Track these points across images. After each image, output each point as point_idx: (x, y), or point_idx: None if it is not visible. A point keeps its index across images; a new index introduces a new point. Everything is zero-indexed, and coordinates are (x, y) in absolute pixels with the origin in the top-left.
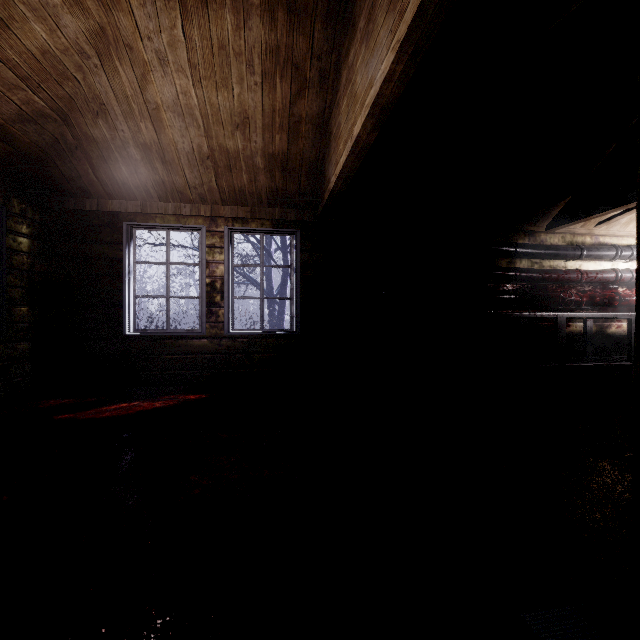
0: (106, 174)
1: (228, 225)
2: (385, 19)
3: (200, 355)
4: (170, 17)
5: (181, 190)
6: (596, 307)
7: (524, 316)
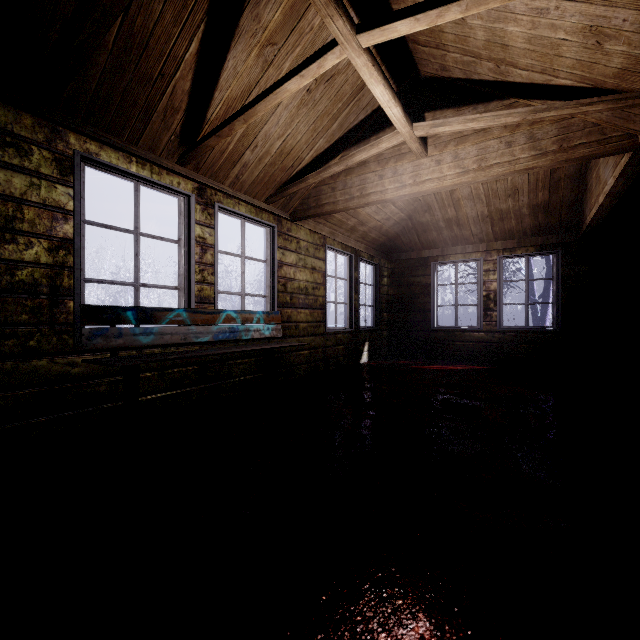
0: (424, 238)
1: (499, 255)
2: (611, 156)
3: (479, 343)
4: None
5: (467, 238)
6: None
7: None
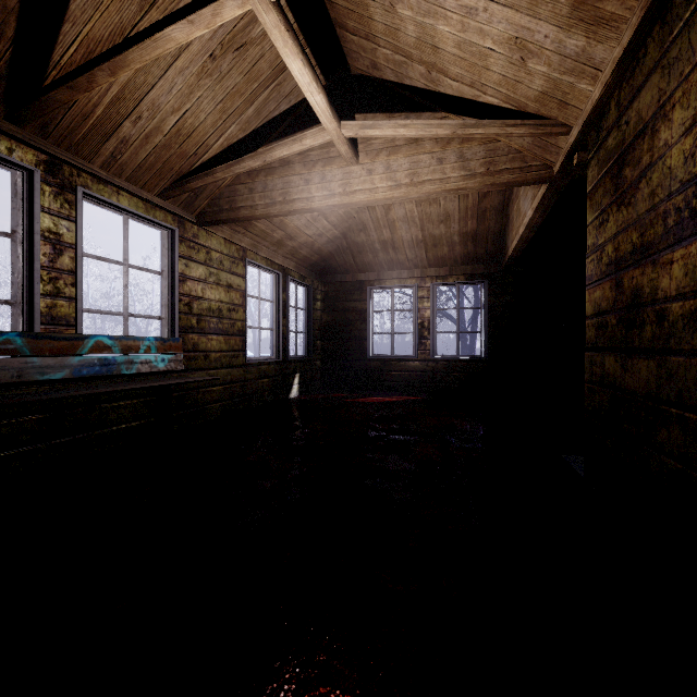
0: (360, 260)
1: (433, 282)
2: (529, 189)
3: (414, 372)
4: None
5: (402, 262)
6: None
7: None
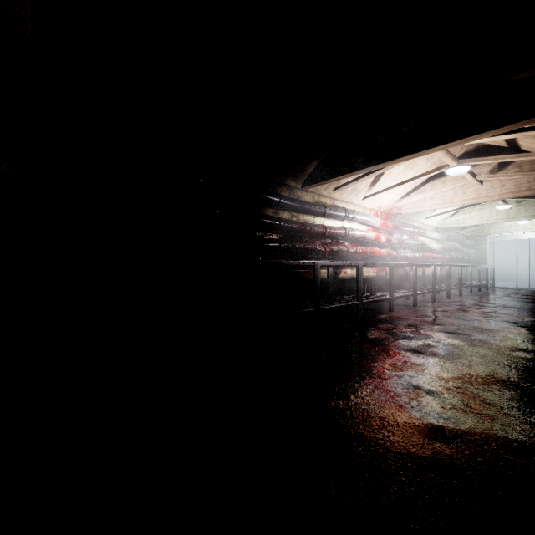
0: None
1: None
2: None
3: None
4: None
5: None
6: (333, 257)
7: (290, 263)
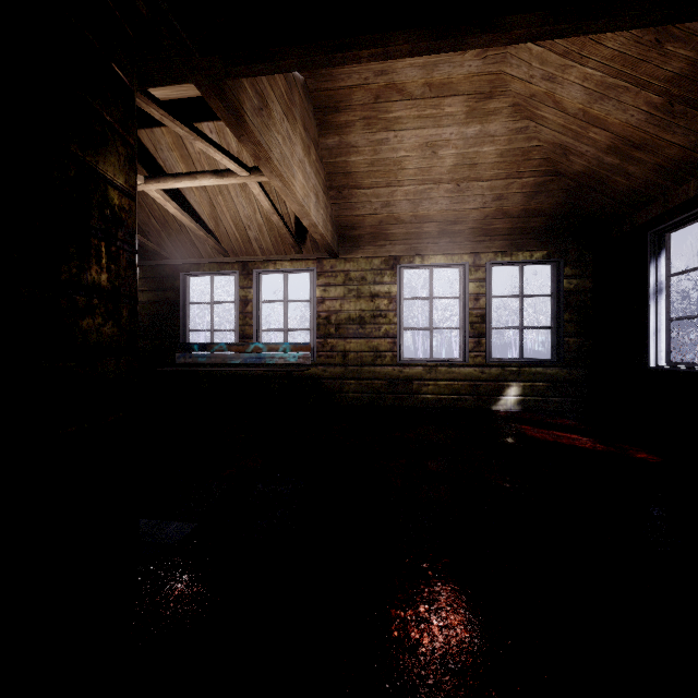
0: (614, 192)
1: None
2: None
3: None
4: (523, 49)
5: (686, 160)
6: None
7: None
